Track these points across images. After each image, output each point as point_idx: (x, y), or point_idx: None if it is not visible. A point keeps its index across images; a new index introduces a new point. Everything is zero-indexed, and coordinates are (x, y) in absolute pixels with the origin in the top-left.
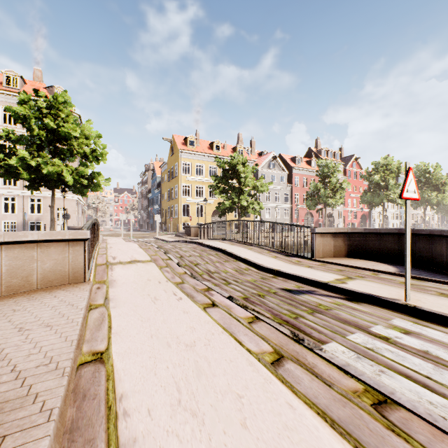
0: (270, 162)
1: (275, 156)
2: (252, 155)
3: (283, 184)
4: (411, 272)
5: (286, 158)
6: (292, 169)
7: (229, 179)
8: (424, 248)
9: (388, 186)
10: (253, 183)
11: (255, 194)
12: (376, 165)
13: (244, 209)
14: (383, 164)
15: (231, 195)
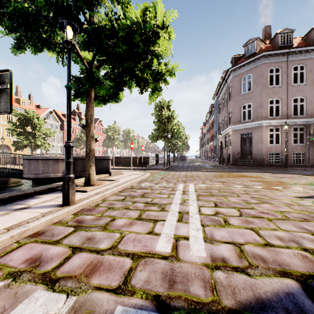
0: (48, 115)
1: (52, 111)
2: (31, 106)
3: (58, 130)
4: (116, 166)
5: (59, 113)
6: (64, 121)
7: (25, 126)
8: (119, 161)
9: (115, 138)
10: (45, 131)
11: (44, 137)
12: (110, 127)
13: (37, 146)
14: (113, 127)
15: (23, 136)
